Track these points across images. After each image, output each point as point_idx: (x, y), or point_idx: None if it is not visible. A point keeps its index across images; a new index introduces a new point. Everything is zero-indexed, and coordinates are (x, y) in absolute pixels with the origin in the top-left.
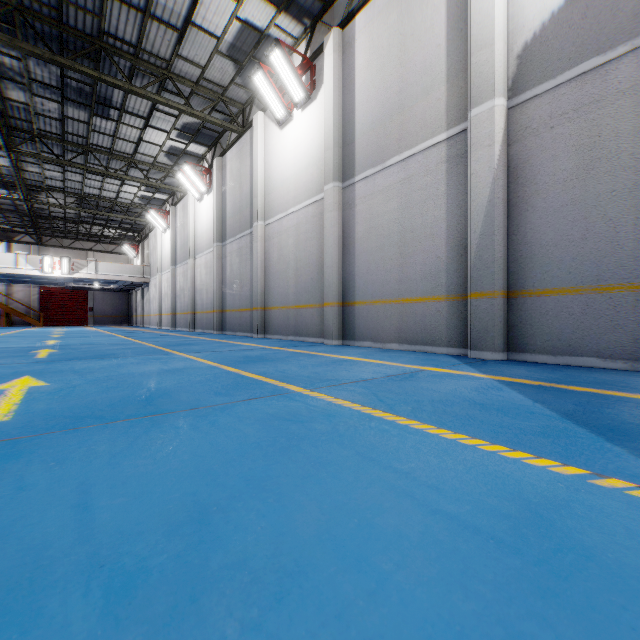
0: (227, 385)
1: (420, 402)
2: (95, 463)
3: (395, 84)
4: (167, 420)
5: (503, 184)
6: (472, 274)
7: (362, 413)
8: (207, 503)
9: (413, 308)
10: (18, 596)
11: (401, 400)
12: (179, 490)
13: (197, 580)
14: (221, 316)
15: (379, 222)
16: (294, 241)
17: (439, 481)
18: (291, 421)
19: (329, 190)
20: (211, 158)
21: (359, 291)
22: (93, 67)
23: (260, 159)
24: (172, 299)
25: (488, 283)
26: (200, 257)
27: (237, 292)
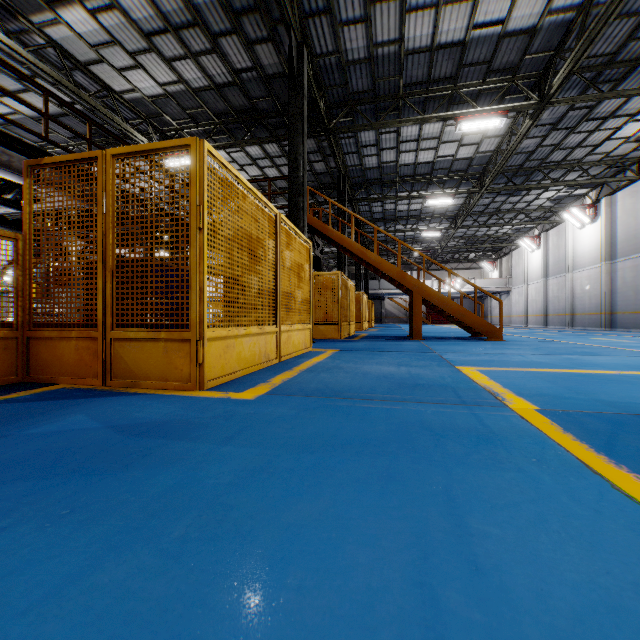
0: None
1: None
2: None
3: None
4: None
5: None
6: None
7: None
8: None
9: None
10: None
11: None
12: None
13: None
14: (608, 317)
15: None
16: None
17: None
18: None
19: None
20: (594, 196)
21: None
22: (525, 177)
23: None
24: (543, 304)
25: None
26: (580, 272)
27: (629, 299)
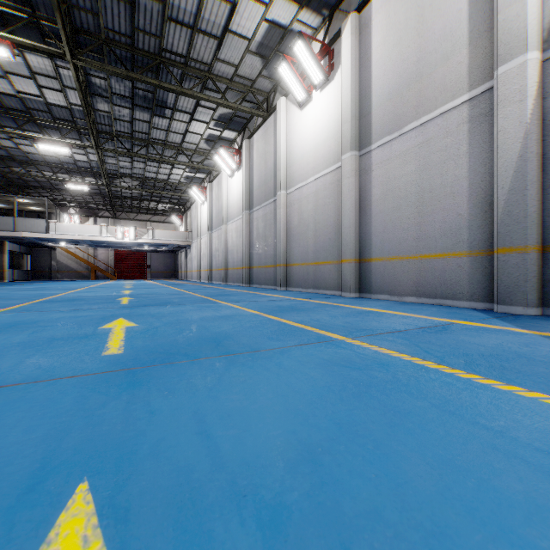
0: (275, 331)
1: (469, 355)
2: (198, 395)
3: (412, 55)
4: (239, 360)
5: (536, 138)
6: (499, 230)
7: (414, 364)
8: (310, 443)
9: (432, 264)
10: (186, 515)
11: (448, 352)
12: (279, 427)
13: (339, 525)
14: (249, 272)
15: (396, 184)
16: (313, 206)
17: (544, 445)
18: (349, 367)
19: (346, 159)
20: (240, 141)
21: (375, 249)
22: (154, 78)
23: (283, 137)
24: (209, 258)
25: (518, 238)
26: (231, 223)
27: (262, 251)
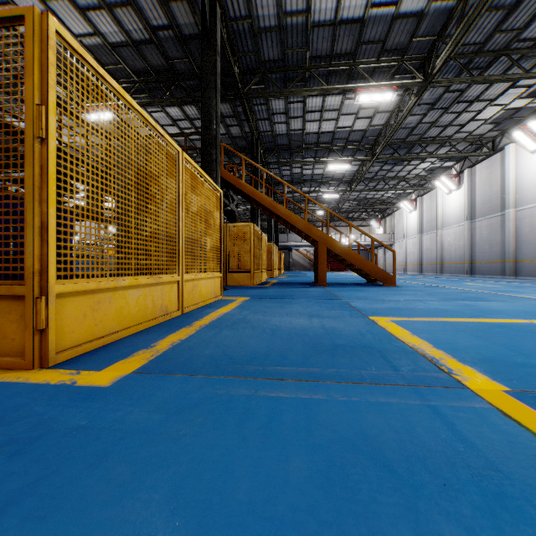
0: None
1: None
2: None
3: None
4: None
5: None
6: None
7: None
8: None
9: None
10: None
11: None
12: None
13: None
14: (470, 265)
15: None
16: None
17: None
18: None
19: None
20: (459, 168)
21: None
22: (407, 150)
23: (511, 172)
24: (419, 255)
25: None
26: (448, 229)
27: (486, 251)
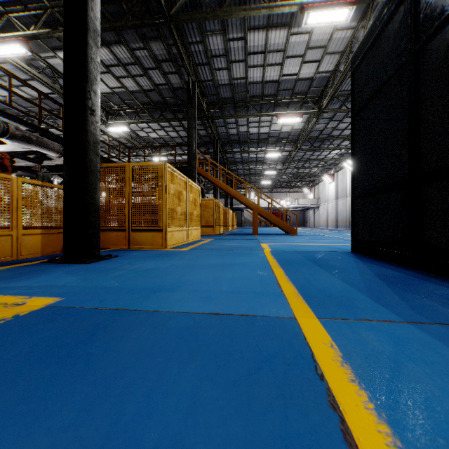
0: None
1: None
2: None
3: None
4: None
5: None
6: None
7: None
8: None
9: None
10: None
11: None
12: None
13: None
14: None
15: None
16: None
17: None
18: None
19: None
20: None
21: None
22: (321, 143)
23: None
24: (335, 215)
25: None
26: None
27: None
